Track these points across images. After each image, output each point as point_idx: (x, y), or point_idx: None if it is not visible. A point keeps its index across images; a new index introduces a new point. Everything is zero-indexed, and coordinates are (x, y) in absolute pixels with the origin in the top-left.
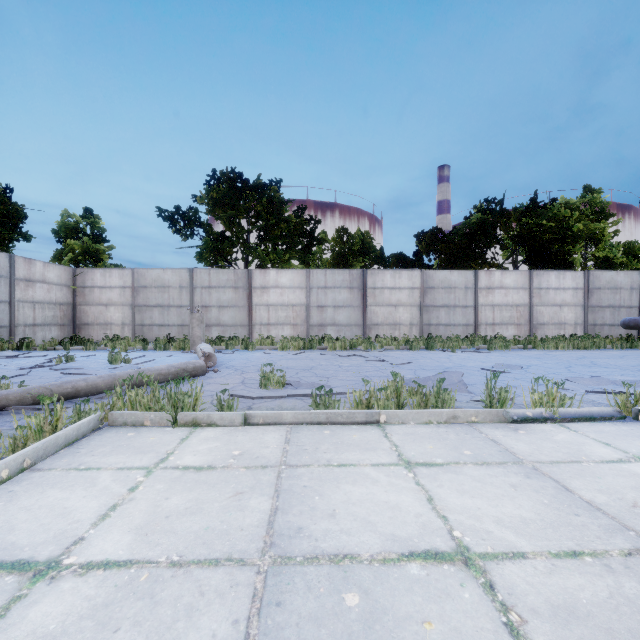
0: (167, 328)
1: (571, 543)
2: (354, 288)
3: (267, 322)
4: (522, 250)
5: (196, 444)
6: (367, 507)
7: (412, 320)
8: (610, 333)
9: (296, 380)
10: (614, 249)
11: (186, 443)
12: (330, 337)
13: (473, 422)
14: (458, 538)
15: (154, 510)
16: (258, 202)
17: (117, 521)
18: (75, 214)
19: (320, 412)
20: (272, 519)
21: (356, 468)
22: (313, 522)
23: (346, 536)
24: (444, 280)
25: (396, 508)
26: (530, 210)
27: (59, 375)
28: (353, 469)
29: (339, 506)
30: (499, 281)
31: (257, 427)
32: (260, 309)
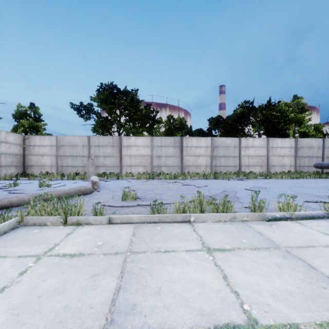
0: (75, 168)
1: (328, 313)
2: (176, 147)
3: (130, 165)
4: (263, 127)
5: (75, 237)
6: (183, 285)
7: (207, 163)
8: (308, 170)
9: (143, 196)
10: (309, 127)
11: (69, 237)
12: (163, 172)
13: (245, 220)
14: (248, 311)
15: (31, 291)
16: (125, 100)
17: (0, 302)
18: (25, 106)
19: (155, 215)
20: (115, 297)
21: (176, 253)
22: (144, 299)
23: (167, 311)
24: (223, 143)
25: (202, 285)
26: (267, 107)
27: (7, 194)
28: (174, 254)
29: (163, 284)
30: (251, 143)
31: (116, 225)
32: (126, 158)
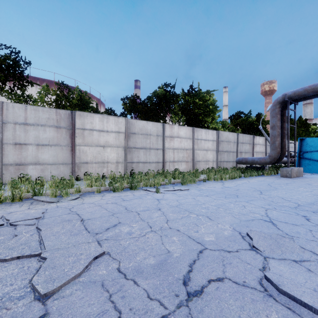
0: None
1: None
2: (62, 127)
3: None
4: (184, 117)
5: None
6: None
7: (118, 159)
8: (226, 166)
9: None
10: (218, 124)
11: None
12: (28, 177)
13: None
14: None
15: None
16: None
17: None
18: None
19: None
20: None
21: None
22: None
23: None
24: (143, 128)
25: None
26: (190, 92)
27: None
28: None
29: None
30: (177, 132)
31: None
32: None
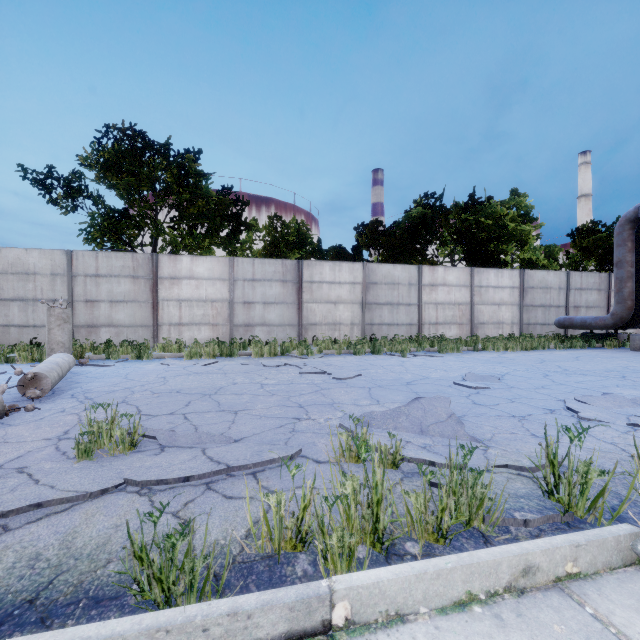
0: (32, 330)
1: None
2: (288, 281)
3: (178, 321)
4: (460, 248)
5: None
6: None
7: (353, 319)
8: (542, 332)
9: (175, 423)
10: (537, 252)
11: None
12: (259, 339)
13: (569, 577)
14: None
15: None
16: (166, 170)
17: None
18: None
19: (126, 634)
20: None
21: None
22: None
23: None
24: (387, 275)
25: None
26: (469, 206)
27: None
28: None
29: None
30: (442, 278)
31: None
32: (169, 305)
